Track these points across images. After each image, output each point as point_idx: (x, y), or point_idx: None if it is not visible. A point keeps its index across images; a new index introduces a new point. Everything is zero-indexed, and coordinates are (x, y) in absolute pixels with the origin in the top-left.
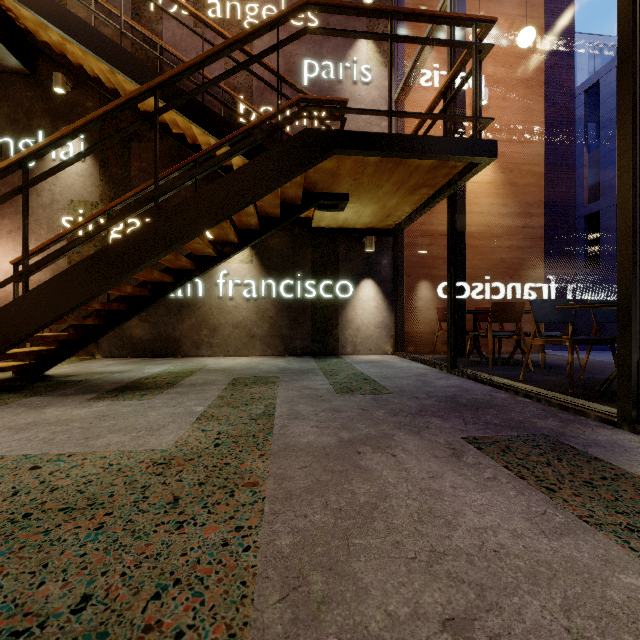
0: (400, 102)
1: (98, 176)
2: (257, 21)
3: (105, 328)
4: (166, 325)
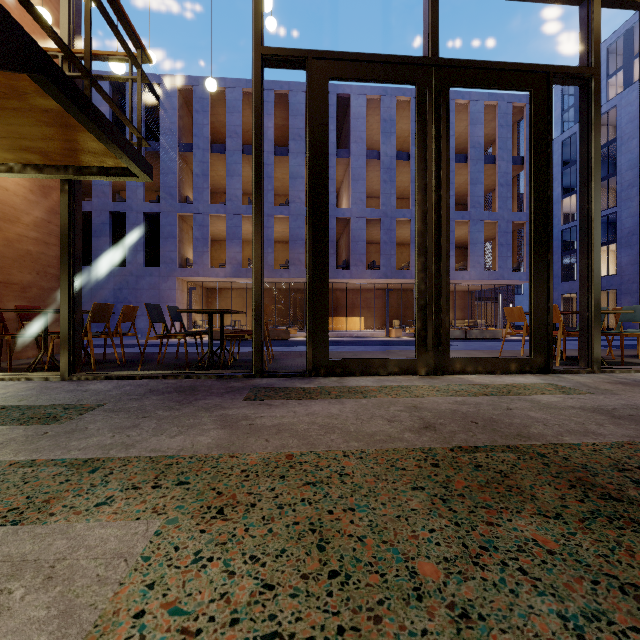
0: None
1: None
2: None
3: None
4: None
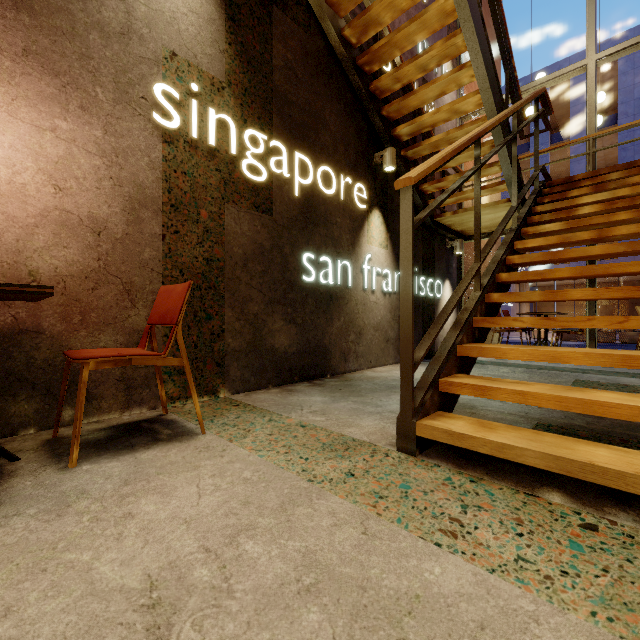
0: (463, 120)
1: (222, 31)
2: None
3: (484, 334)
4: (315, 328)
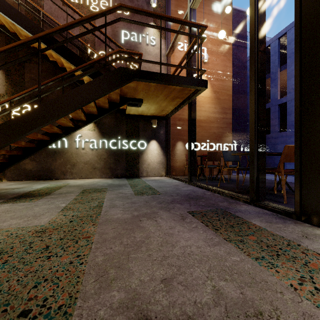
0: (169, 56)
1: (4, 80)
2: (97, 7)
3: (8, 164)
4: (46, 162)
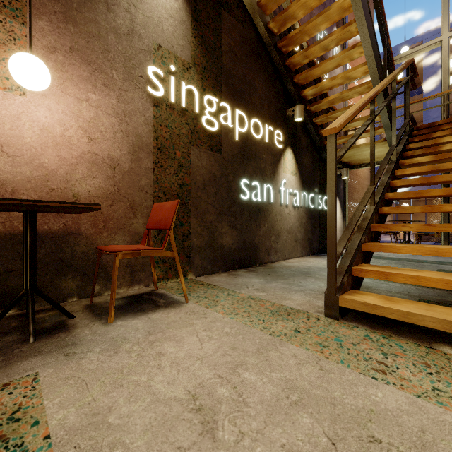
0: (347, 83)
1: (190, 28)
2: None
3: (377, 236)
4: (249, 231)
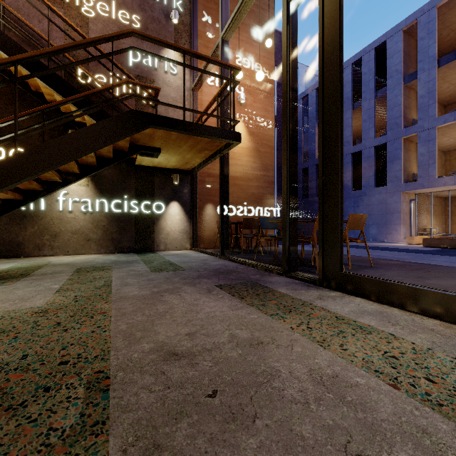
0: (195, 91)
1: None
2: (93, 11)
3: None
4: (9, 232)
